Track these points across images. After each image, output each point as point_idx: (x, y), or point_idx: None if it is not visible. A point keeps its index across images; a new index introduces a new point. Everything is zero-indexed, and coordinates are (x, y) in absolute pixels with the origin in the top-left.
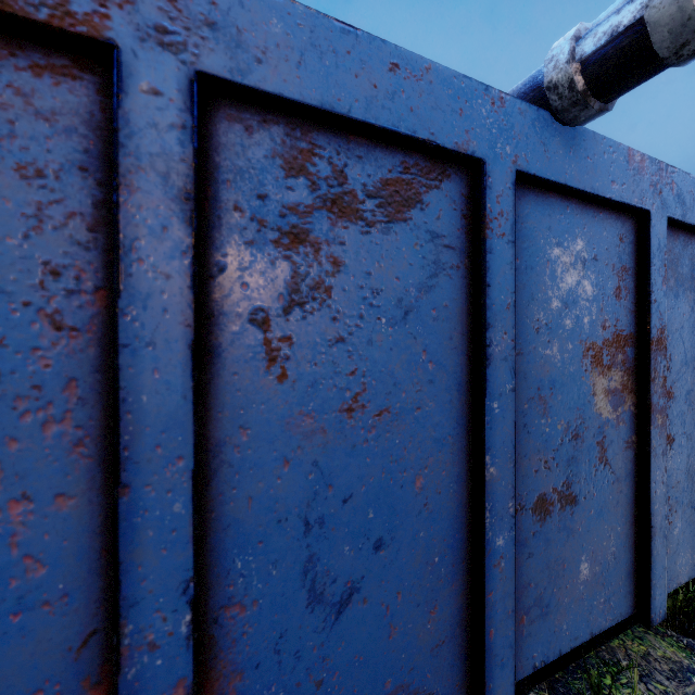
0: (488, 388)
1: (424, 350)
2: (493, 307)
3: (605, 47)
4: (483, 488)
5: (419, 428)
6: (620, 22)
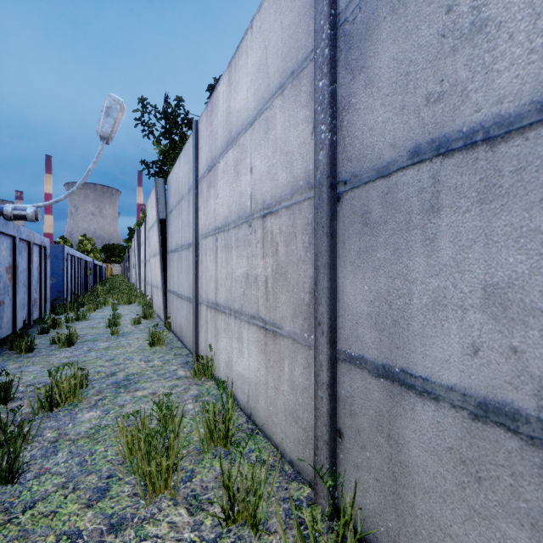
0: None
1: None
2: None
3: (19, 215)
4: None
5: None
6: (22, 213)
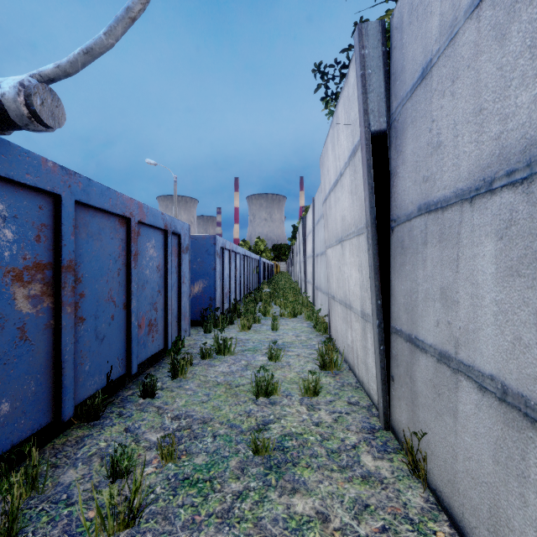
0: None
1: None
2: None
3: None
4: None
5: None
6: None
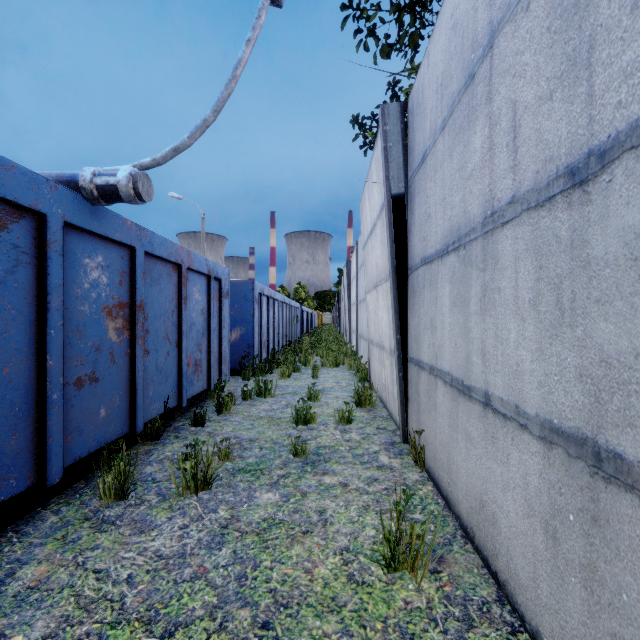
0: (48, 323)
1: (10, 303)
2: (52, 285)
3: (105, 186)
4: (46, 371)
5: (7, 343)
6: (110, 181)
